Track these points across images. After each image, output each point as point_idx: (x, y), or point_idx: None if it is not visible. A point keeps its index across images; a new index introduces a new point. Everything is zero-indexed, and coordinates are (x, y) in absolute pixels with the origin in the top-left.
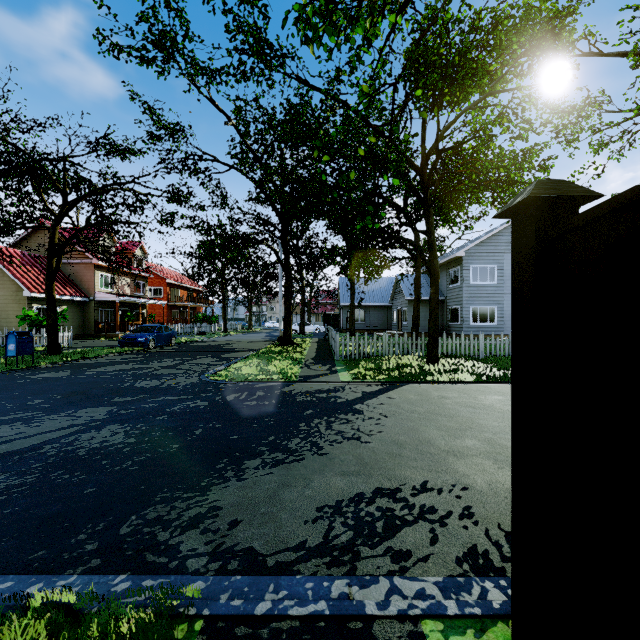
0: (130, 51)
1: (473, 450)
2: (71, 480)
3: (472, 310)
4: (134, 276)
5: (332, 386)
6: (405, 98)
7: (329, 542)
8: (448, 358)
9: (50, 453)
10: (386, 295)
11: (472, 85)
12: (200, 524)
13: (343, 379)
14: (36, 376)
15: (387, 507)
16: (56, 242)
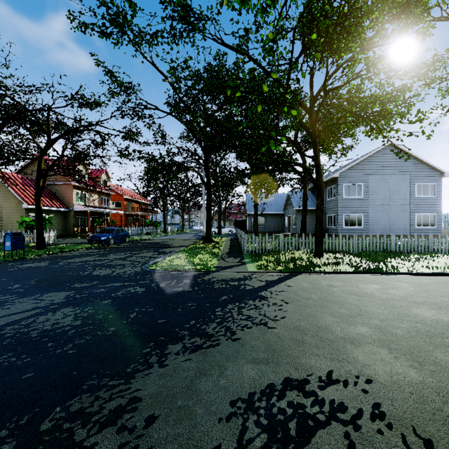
0: (93, 27)
1: (367, 337)
2: (16, 363)
3: (344, 217)
4: (101, 193)
5: (242, 275)
6: (303, 41)
7: (243, 448)
8: (329, 253)
9: (8, 334)
10: (280, 206)
11: (351, 41)
12: (118, 420)
13: (250, 269)
14: (23, 265)
15: (298, 402)
16: (42, 168)
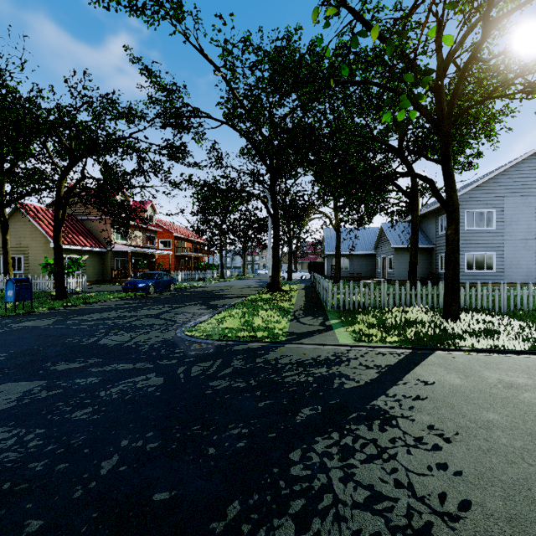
0: None
1: None
2: None
3: (467, 257)
4: (145, 230)
5: (331, 352)
6: None
7: None
8: (463, 312)
9: None
10: (369, 244)
11: None
12: None
13: (342, 340)
14: (18, 324)
15: None
16: (62, 195)
